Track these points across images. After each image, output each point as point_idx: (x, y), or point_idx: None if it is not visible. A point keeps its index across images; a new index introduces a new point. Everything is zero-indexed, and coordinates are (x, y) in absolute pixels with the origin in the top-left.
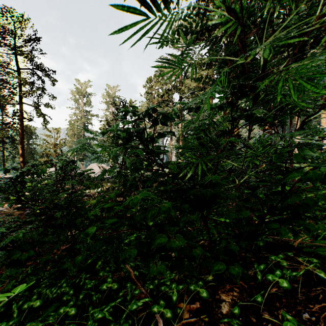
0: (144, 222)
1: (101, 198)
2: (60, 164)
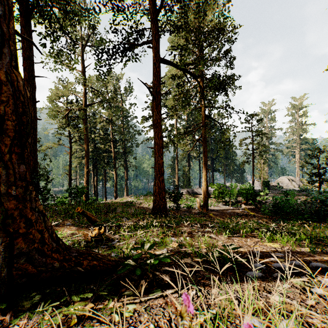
0: (327, 210)
1: (319, 207)
2: (311, 200)
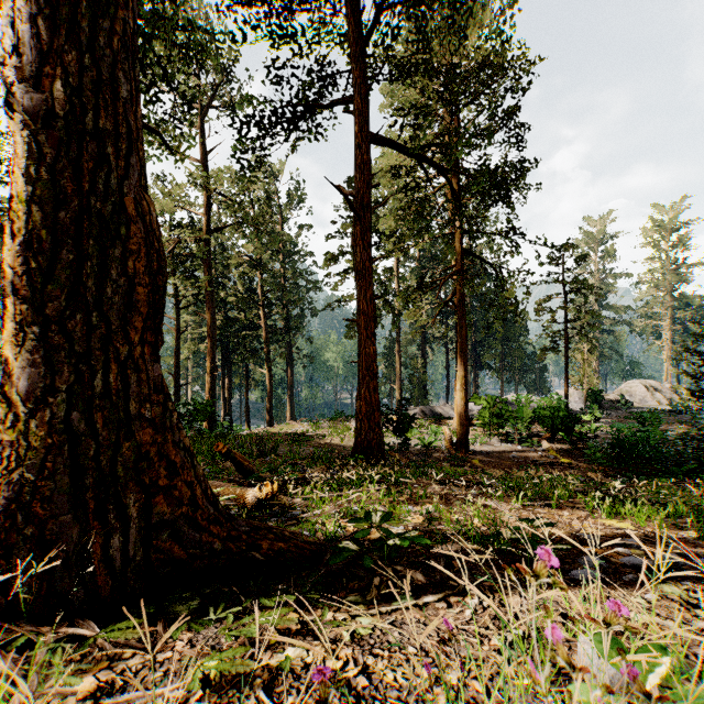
0: None
1: None
2: (698, 434)
